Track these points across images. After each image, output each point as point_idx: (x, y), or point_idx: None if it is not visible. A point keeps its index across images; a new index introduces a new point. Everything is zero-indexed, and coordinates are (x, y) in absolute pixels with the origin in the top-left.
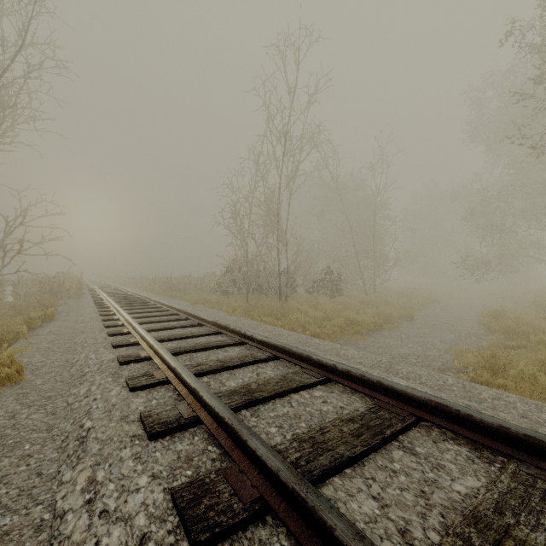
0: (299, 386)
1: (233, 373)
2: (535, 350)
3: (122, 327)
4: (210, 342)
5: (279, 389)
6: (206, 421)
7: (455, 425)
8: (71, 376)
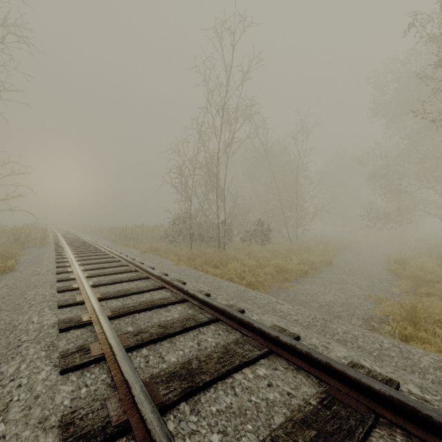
0: (242, 363)
1: (174, 341)
2: (441, 297)
3: (73, 280)
4: (154, 300)
5: (221, 369)
6: (136, 433)
7: (424, 430)
8: (7, 345)
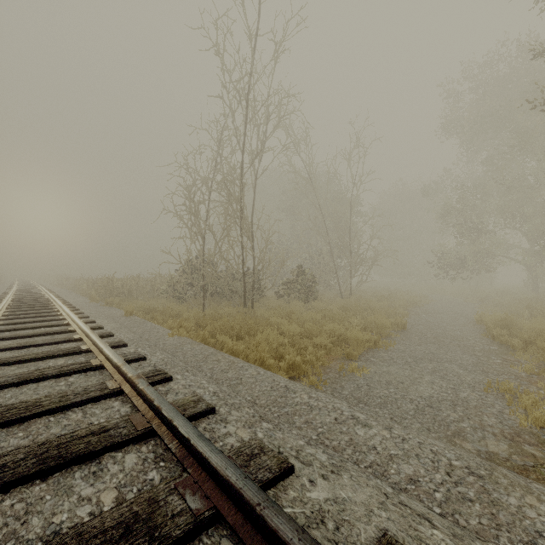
0: None
1: None
2: None
3: None
4: (73, 437)
5: None
6: None
7: None
8: None
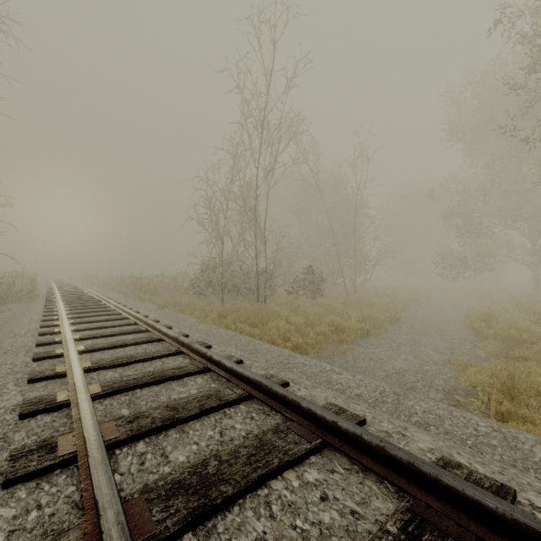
0: (284, 464)
1: (186, 430)
2: (540, 361)
3: (59, 344)
4: (164, 370)
5: (252, 473)
6: None
7: None
8: None
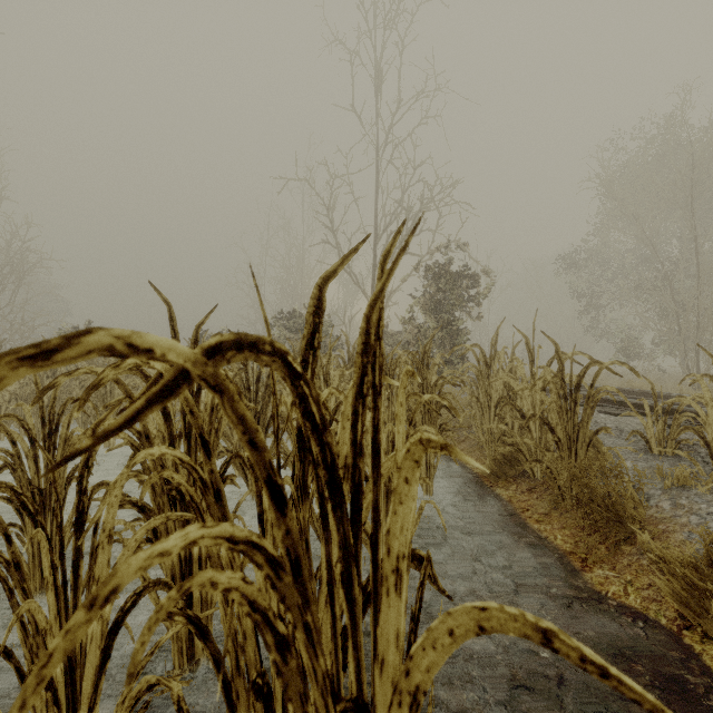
0: None
1: None
2: None
3: None
4: None
5: None
6: None
7: None
8: None
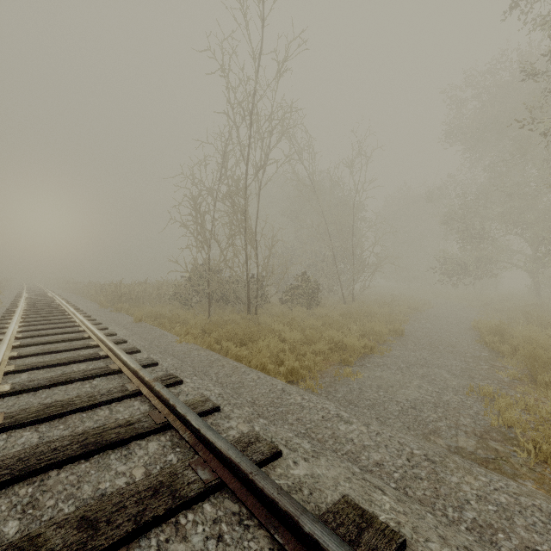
0: None
1: None
2: None
3: None
4: (105, 429)
5: None
6: None
7: None
8: None
